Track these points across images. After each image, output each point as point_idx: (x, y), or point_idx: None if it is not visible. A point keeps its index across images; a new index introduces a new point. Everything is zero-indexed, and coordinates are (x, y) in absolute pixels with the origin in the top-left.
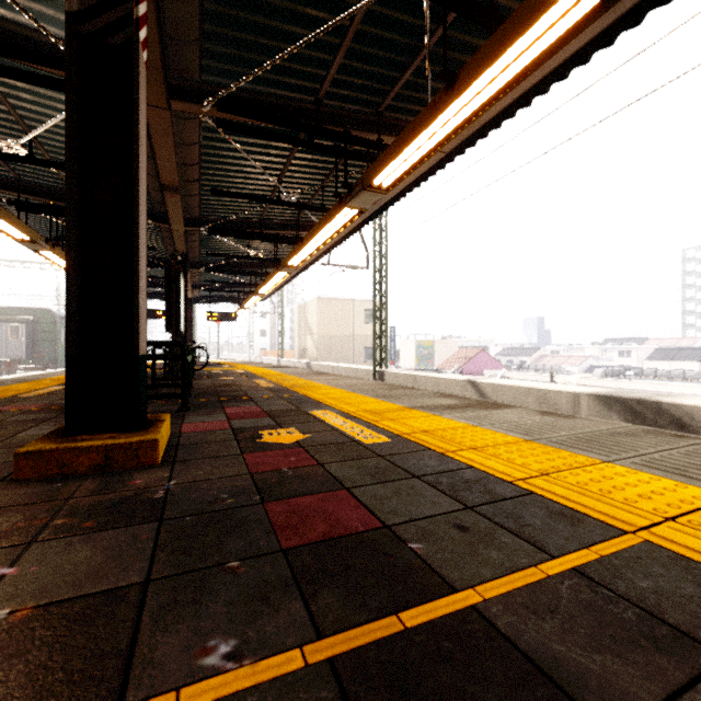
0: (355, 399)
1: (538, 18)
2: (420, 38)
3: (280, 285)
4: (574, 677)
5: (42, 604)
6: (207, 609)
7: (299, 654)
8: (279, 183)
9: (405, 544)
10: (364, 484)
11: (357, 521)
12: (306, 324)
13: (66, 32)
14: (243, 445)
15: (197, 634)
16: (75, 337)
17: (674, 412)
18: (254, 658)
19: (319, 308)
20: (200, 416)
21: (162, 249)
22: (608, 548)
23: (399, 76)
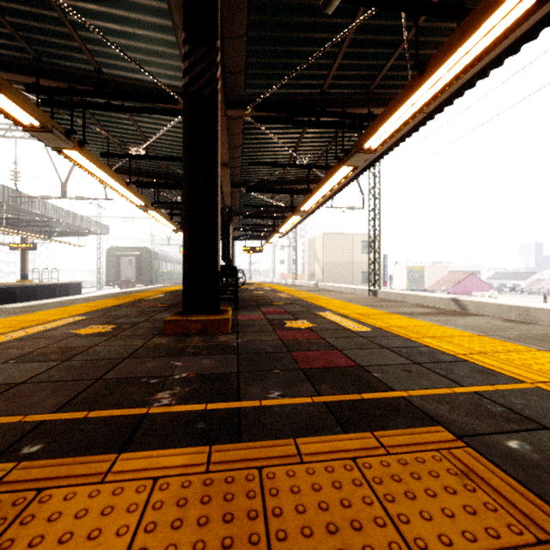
0: (350, 306)
1: (489, 16)
2: (400, 34)
3: (295, 225)
4: (448, 421)
5: (197, 374)
6: (267, 383)
7: (310, 399)
8: (295, 152)
9: (370, 373)
10: (349, 349)
11: (343, 363)
12: (314, 254)
13: (183, 96)
14: (275, 327)
15: (264, 389)
16: (186, 261)
17: None
18: (290, 397)
19: (324, 241)
20: (246, 312)
21: None
22: (505, 387)
23: (384, 63)
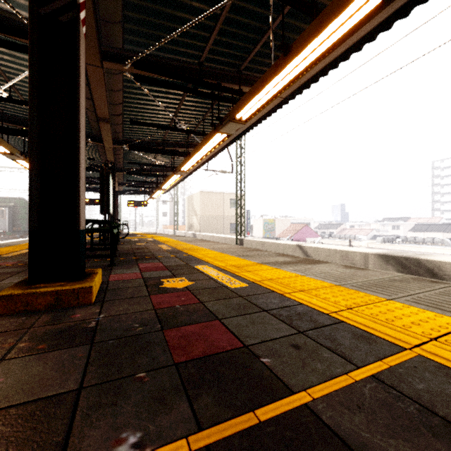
0: (224, 257)
1: (344, 9)
2: (266, 23)
3: (176, 183)
4: None
5: (4, 406)
6: (121, 409)
7: (185, 443)
8: (175, 117)
9: (259, 359)
10: (230, 316)
11: (226, 343)
12: (192, 208)
13: (29, 12)
14: (150, 289)
15: (114, 428)
16: (36, 218)
17: (428, 265)
18: (153, 447)
19: (201, 198)
20: (122, 270)
21: (98, 159)
22: (394, 360)
23: (253, 47)
